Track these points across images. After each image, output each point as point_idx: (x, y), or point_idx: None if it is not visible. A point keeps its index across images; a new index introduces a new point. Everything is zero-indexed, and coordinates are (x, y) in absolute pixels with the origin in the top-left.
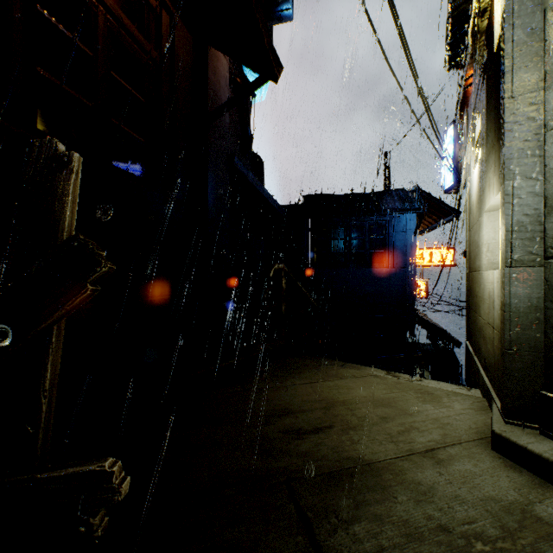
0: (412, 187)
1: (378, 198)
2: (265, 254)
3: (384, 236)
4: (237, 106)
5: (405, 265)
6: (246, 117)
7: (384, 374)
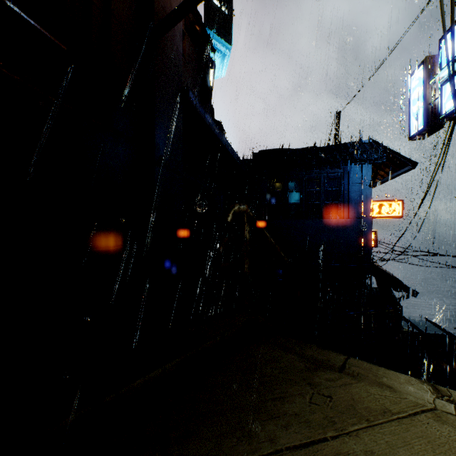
0: (368, 140)
1: (334, 150)
2: (225, 206)
3: (339, 188)
4: (196, 57)
5: (360, 216)
6: (205, 67)
7: (432, 396)
